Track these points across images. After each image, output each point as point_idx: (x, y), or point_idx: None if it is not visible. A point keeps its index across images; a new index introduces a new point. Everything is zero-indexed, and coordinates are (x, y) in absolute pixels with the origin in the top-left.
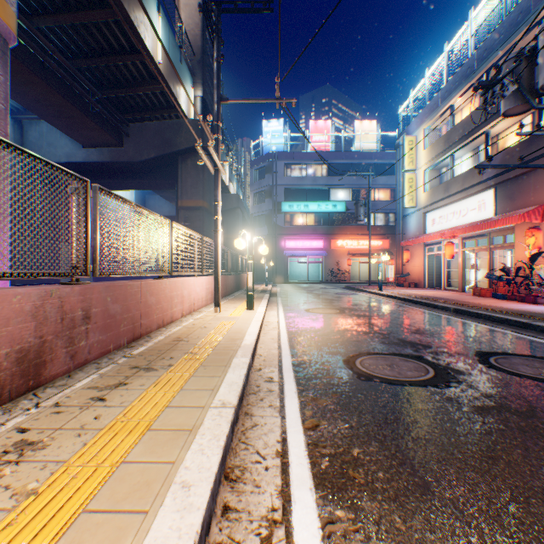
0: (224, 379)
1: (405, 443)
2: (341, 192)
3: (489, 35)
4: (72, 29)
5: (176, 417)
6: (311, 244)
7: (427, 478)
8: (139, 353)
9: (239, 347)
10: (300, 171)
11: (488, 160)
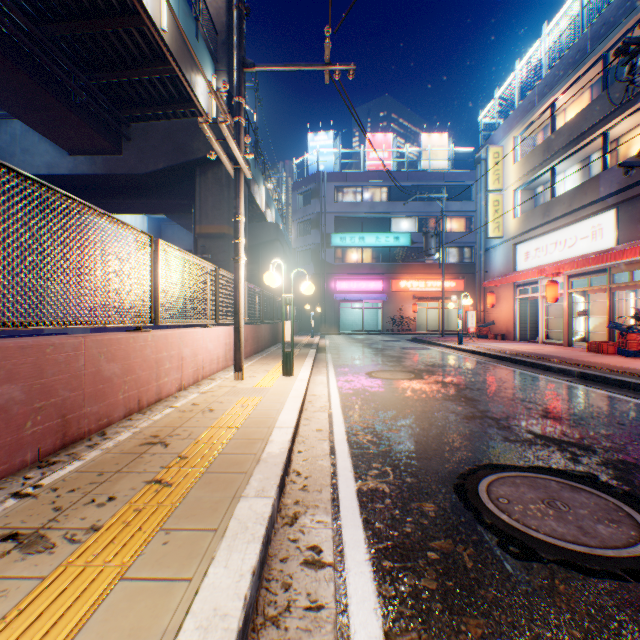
0: (196, 597)
1: None
2: (404, 221)
3: (608, 4)
4: None
5: None
6: (368, 285)
7: None
8: (55, 482)
9: (256, 463)
10: (354, 195)
11: (639, 154)
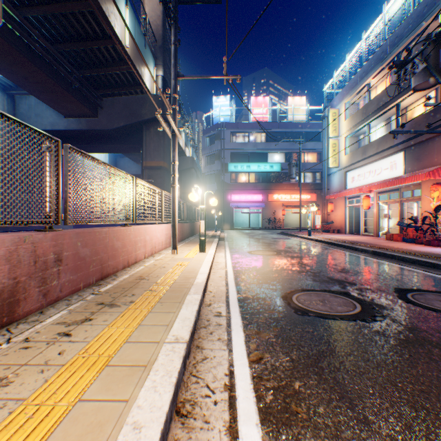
0: (178, 315)
1: (342, 376)
2: (276, 155)
3: (399, 25)
4: (54, 18)
5: (133, 353)
6: (252, 197)
7: (366, 413)
8: (106, 290)
9: (192, 285)
10: (243, 138)
11: (401, 126)
